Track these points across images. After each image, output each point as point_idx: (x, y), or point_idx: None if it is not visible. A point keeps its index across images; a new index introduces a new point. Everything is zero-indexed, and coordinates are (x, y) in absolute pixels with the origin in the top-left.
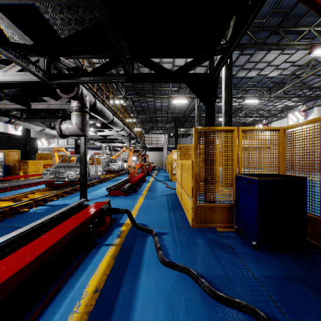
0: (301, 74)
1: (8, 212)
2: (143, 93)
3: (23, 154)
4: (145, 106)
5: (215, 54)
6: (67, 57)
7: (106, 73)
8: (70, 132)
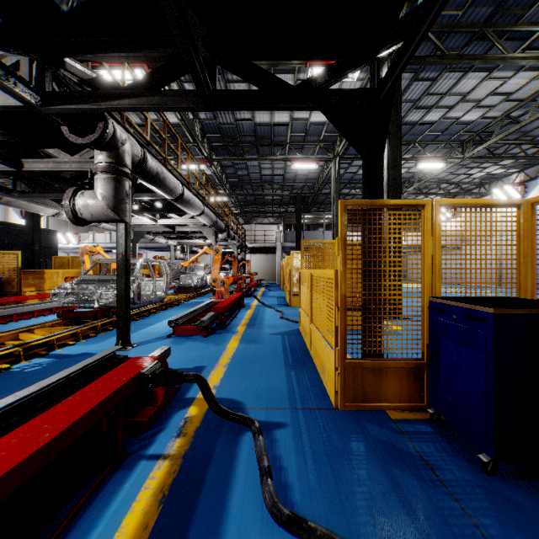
0: (520, 117)
1: None
2: (241, 151)
3: (27, 258)
4: (243, 176)
5: (384, 48)
6: (79, 58)
7: (159, 91)
8: (92, 213)
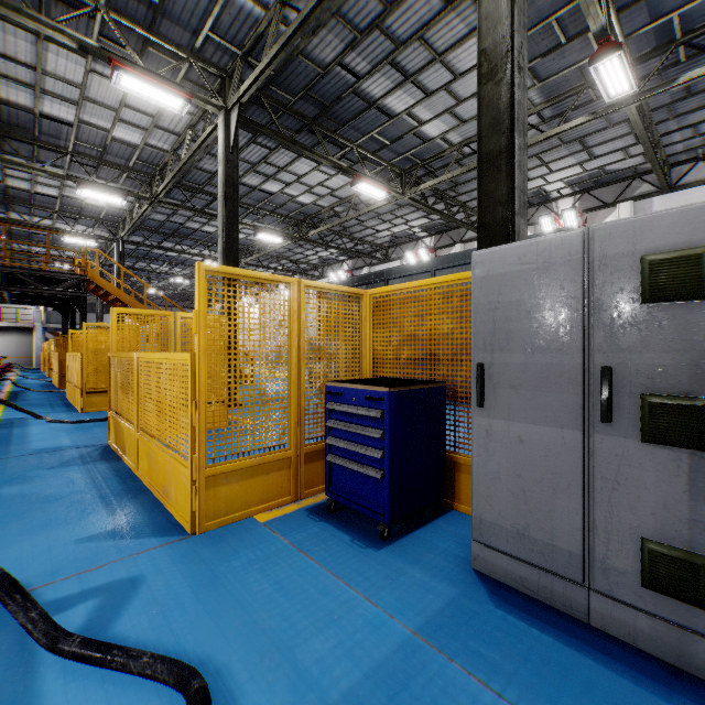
0: None
1: None
2: None
3: None
4: None
5: None
6: None
7: None
8: None
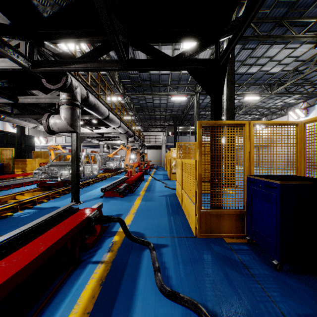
0: (304, 70)
1: None
2: (141, 90)
3: (18, 152)
4: (143, 104)
5: (222, 36)
6: (52, 41)
7: (97, 60)
8: (58, 127)
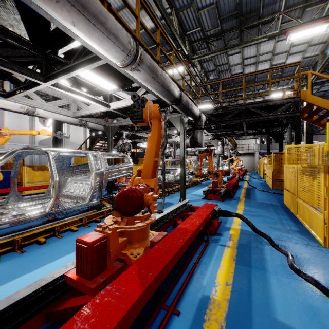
0: None
1: (198, 182)
2: None
3: None
4: None
5: None
6: None
7: (236, 134)
8: (218, 153)
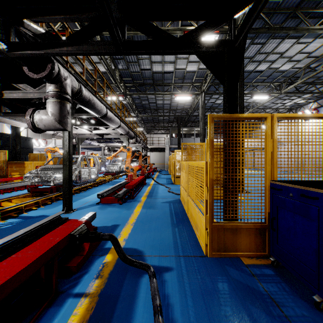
0: (316, 68)
1: None
2: (144, 89)
3: (13, 154)
4: (146, 104)
5: (238, 11)
6: (33, 19)
7: (86, 41)
8: (45, 124)
